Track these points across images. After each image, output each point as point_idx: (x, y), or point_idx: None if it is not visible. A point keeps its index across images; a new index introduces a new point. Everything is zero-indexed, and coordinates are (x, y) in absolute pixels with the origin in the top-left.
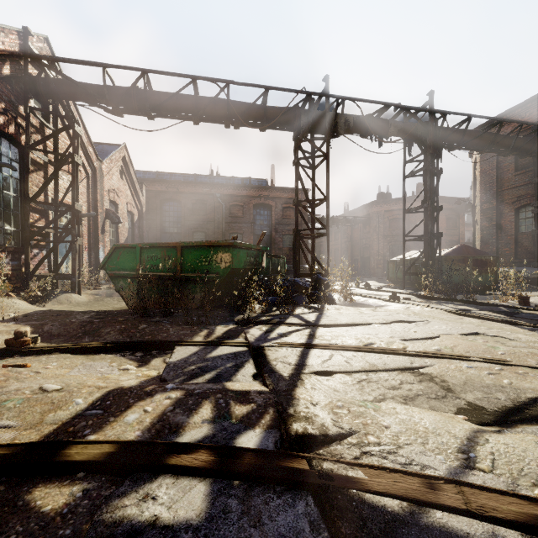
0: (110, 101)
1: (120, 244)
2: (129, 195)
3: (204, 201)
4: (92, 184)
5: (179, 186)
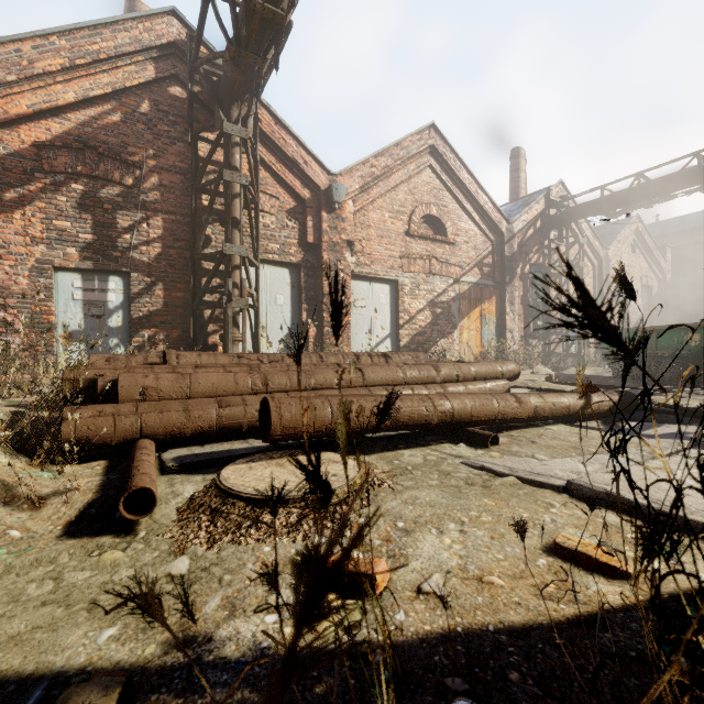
0: (608, 209)
1: None
2: (643, 267)
3: None
4: (597, 273)
5: None
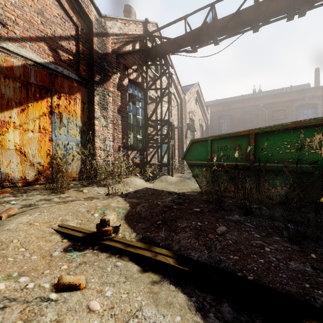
0: (189, 43)
1: (195, 139)
2: (200, 114)
3: (250, 111)
4: (180, 109)
5: (231, 104)
